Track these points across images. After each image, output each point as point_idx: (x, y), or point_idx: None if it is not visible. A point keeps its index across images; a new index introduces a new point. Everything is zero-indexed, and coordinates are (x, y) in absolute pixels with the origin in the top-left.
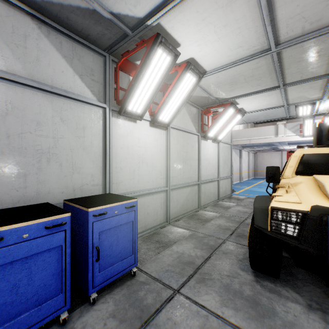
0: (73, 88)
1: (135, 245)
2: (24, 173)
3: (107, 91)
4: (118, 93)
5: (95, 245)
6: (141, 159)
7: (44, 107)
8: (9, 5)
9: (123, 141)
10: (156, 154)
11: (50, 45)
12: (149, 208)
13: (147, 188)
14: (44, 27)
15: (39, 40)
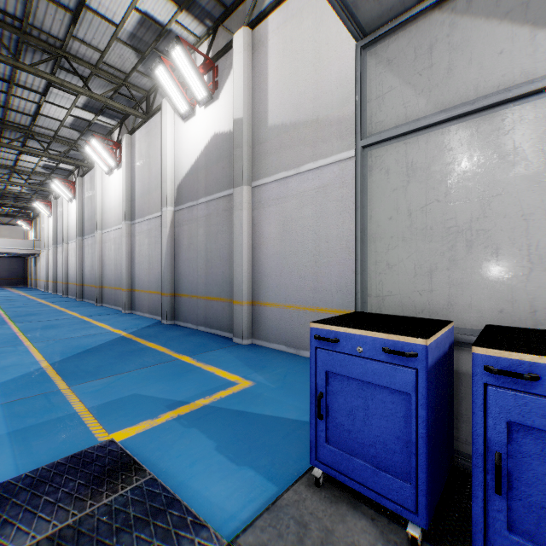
0: (530, 68)
1: None
2: (429, 268)
3: None
4: None
5: (492, 446)
6: None
7: (461, 147)
8: (410, 25)
9: None
10: None
11: (472, 22)
12: None
13: None
14: (461, 1)
15: (452, 34)
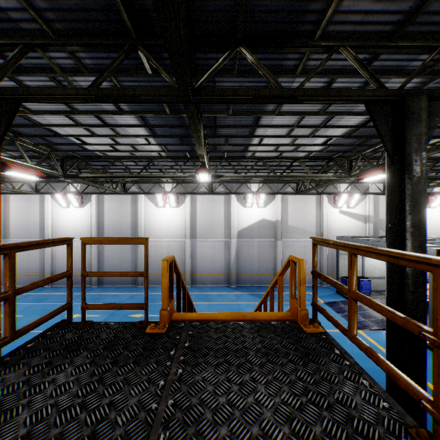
0: None
1: (370, 289)
2: (346, 270)
3: None
4: None
5: (361, 286)
6: (375, 267)
7: None
8: None
9: (368, 262)
10: (382, 265)
11: None
12: (379, 283)
13: (378, 276)
14: None
15: None
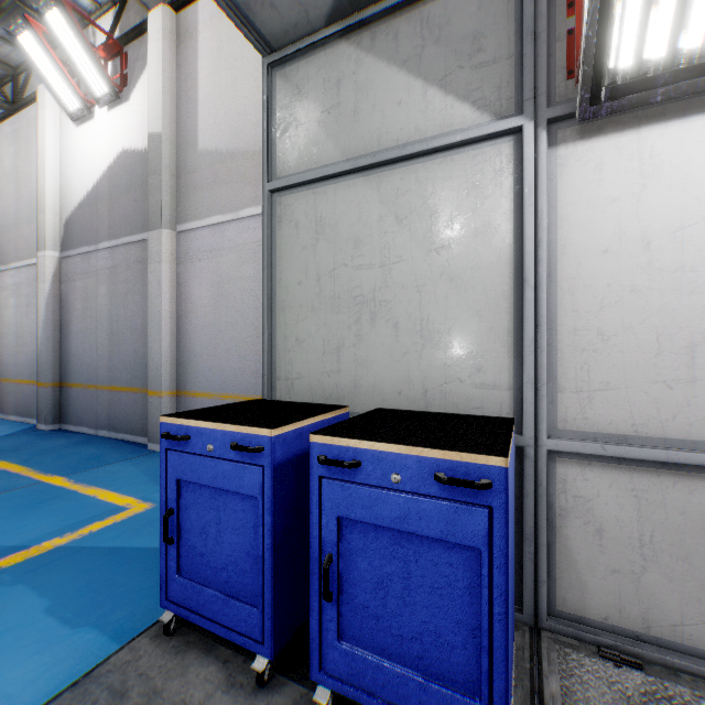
0: (424, 126)
1: (492, 667)
2: (337, 344)
3: (527, 67)
4: (578, 40)
5: (326, 548)
6: None
7: (366, 204)
8: (319, 51)
9: (616, 220)
10: None
11: (376, 63)
12: None
13: None
14: (366, 35)
15: (358, 71)
